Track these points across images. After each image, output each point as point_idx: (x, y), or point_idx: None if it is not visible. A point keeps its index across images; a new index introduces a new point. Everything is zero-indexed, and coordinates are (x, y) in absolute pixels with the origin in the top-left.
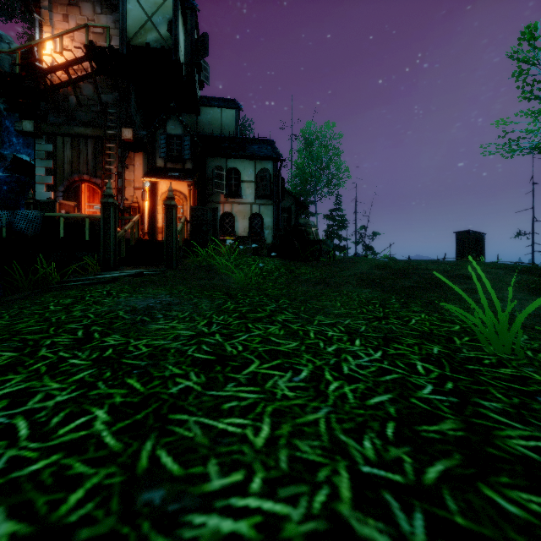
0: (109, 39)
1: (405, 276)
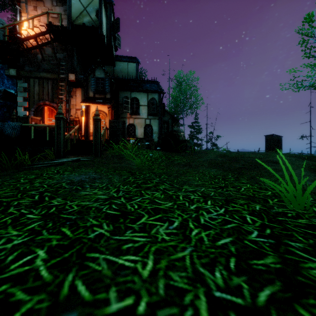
0: (61, 21)
1: (236, 161)
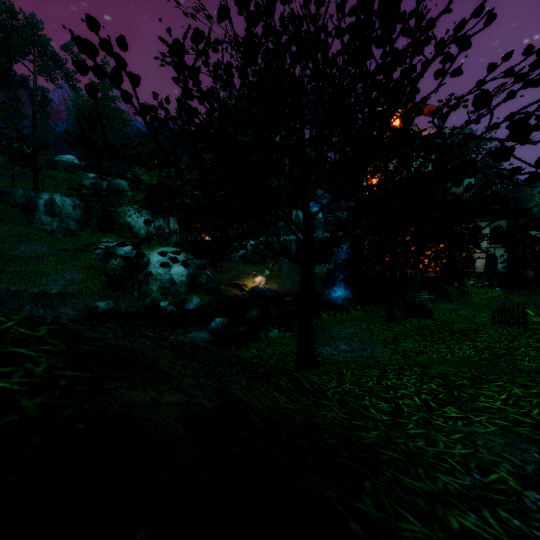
0: None
1: None
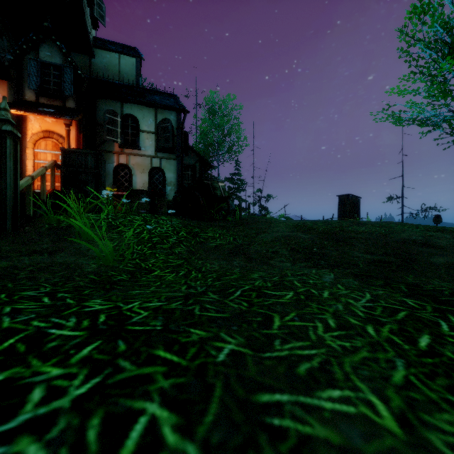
0: None
1: (344, 242)
